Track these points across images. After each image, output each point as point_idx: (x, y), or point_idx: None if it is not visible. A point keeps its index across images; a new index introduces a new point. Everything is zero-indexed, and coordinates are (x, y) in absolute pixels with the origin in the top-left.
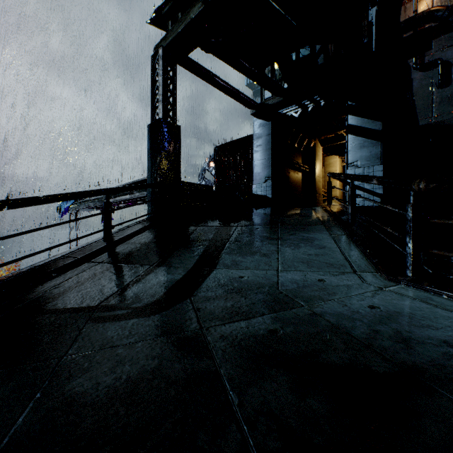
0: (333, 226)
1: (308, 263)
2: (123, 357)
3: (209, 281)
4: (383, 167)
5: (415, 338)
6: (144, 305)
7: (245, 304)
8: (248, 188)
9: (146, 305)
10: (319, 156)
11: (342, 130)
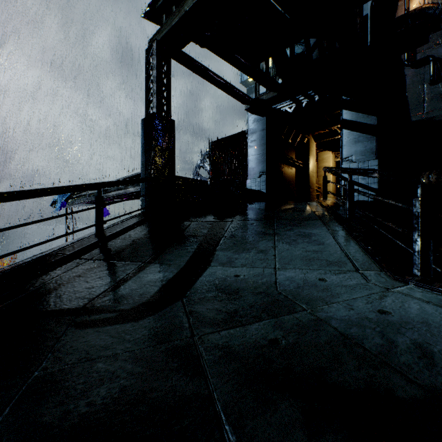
0: (331, 221)
1: (307, 261)
2: (102, 373)
3: (202, 280)
4: (378, 162)
5: (438, 352)
6: (132, 307)
7: (242, 307)
8: (243, 183)
9: (135, 307)
10: (313, 152)
11: (335, 126)
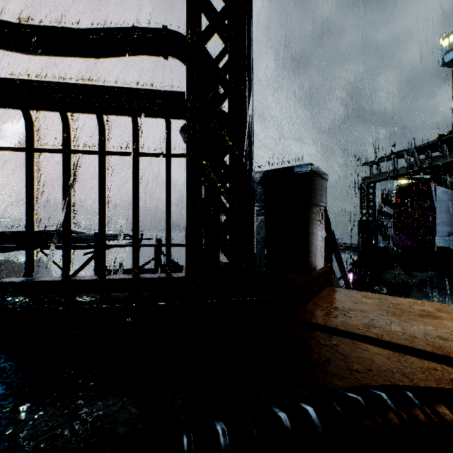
0: None
1: None
2: None
3: None
4: None
5: None
6: None
7: None
8: (434, 225)
9: None
10: None
11: None
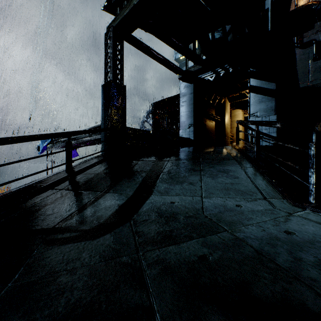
0: (243, 161)
1: (226, 191)
2: (62, 286)
3: (146, 206)
4: (276, 116)
5: None
6: (91, 228)
7: (177, 228)
8: (176, 133)
9: (93, 228)
10: (228, 110)
11: (244, 90)
